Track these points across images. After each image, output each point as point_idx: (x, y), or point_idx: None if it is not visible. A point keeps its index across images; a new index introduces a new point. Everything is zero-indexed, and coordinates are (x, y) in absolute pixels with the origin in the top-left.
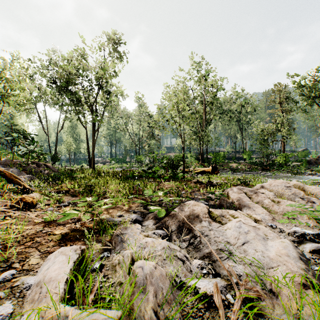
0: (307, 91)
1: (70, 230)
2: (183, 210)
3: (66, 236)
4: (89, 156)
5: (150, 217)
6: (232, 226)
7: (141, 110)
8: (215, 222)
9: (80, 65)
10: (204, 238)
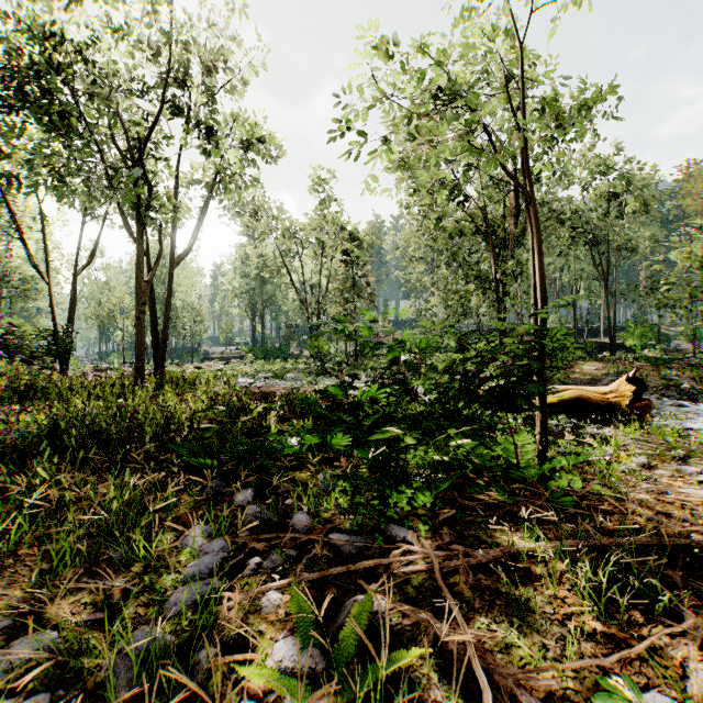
0: None
1: None
2: None
3: None
4: (154, 338)
5: None
6: None
7: None
8: None
9: None
10: None
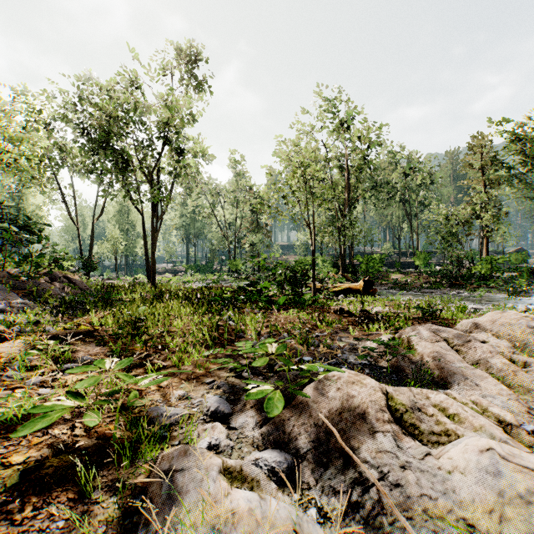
0: (531, 146)
1: (53, 450)
2: (325, 393)
3: (36, 471)
4: (147, 261)
5: (249, 404)
6: (468, 463)
7: (238, 183)
8: (409, 435)
9: (129, 101)
10: (391, 493)
